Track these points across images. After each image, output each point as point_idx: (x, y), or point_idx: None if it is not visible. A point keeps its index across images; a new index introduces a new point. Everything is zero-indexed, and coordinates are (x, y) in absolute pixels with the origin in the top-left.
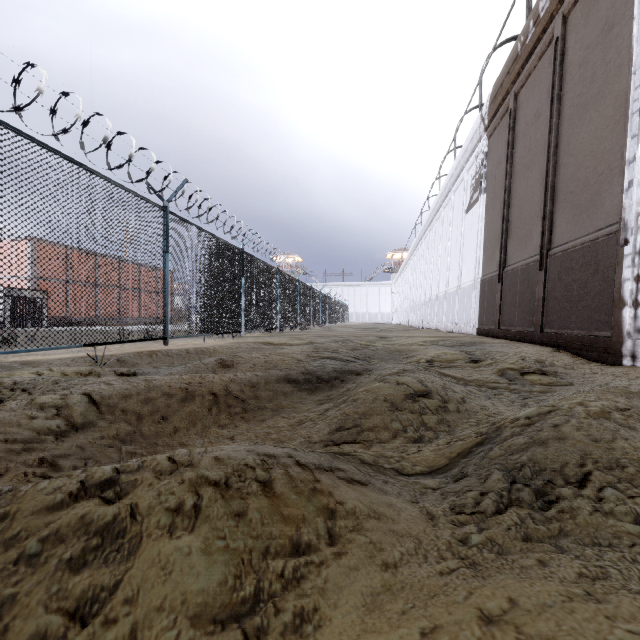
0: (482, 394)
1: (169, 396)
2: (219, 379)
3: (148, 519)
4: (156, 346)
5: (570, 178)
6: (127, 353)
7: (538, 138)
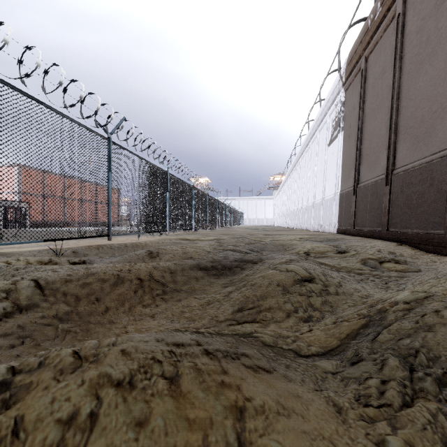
0: (352, 279)
1: (103, 281)
2: (145, 267)
3: (33, 437)
4: (103, 241)
5: (409, 116)
6: (80, 246)
7: (384, 89)
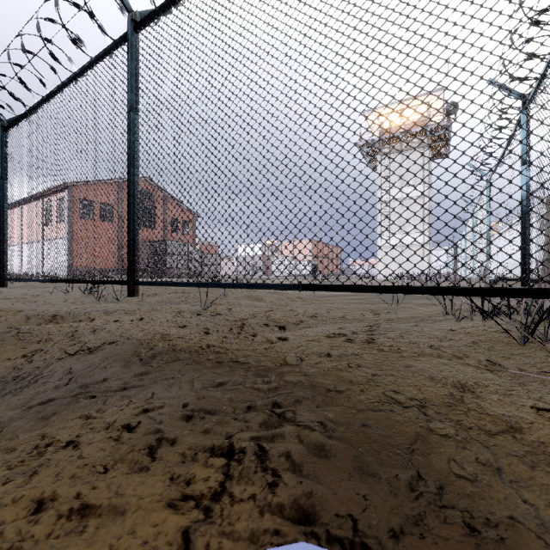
0: None
1: None
2: None
3: None
4: None
5: None
6: None
7: None
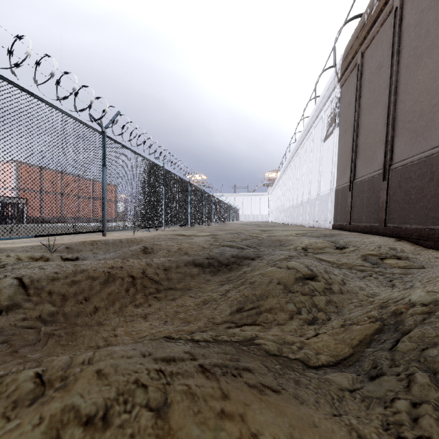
0: (354, 276)
1: (93, 279)
2: (137, 264)
3: None
4: (98, 237)
5: (408, 111)
6: (74, 242)
7: (381, 83)
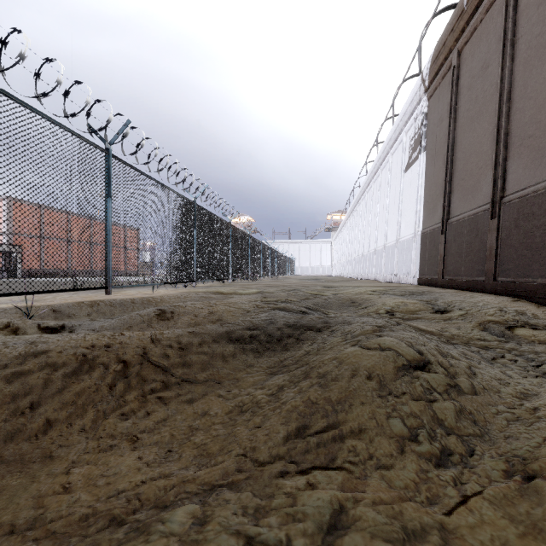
0: (479, 358)
1: (54, 368)
2: (136, 340)
3: None
4: (104, 296)
5: (528, 122)
6: (66, 303)
7: (486, 88)
